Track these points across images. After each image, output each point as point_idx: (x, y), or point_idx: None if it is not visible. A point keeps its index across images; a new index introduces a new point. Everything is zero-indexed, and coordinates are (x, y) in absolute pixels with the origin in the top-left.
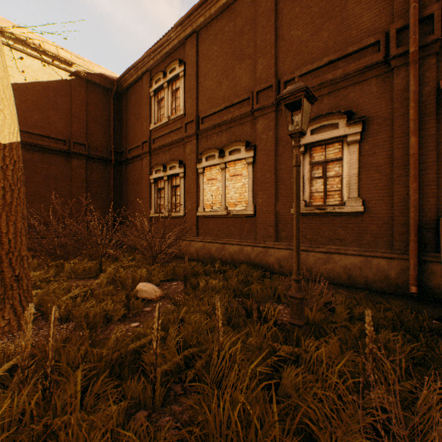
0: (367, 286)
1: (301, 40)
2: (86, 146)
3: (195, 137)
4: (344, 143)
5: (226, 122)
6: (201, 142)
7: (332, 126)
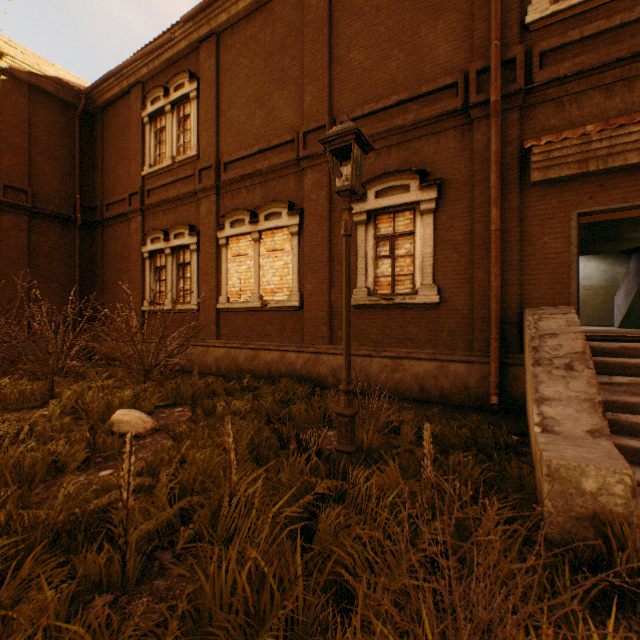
0: (443, 399)
1: (363, 68)
2: (29, 193)
3: (215, 192)
4: (416, 213)
5: (260, 172)
6: (224, 199)
7: (402, 188)
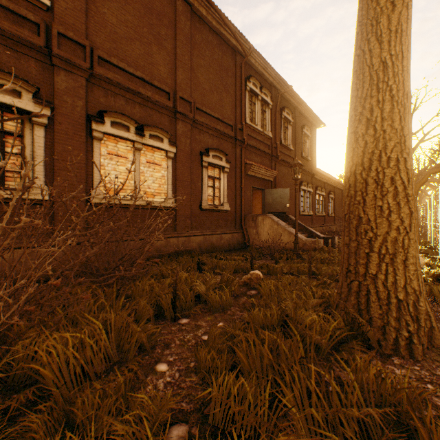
0: (234, 248)
1: (204, 87)
2: None
3: (88, 76)
4: (221, 170)
5: (145, 97)
6: (94, 90)
7: (219, 158)
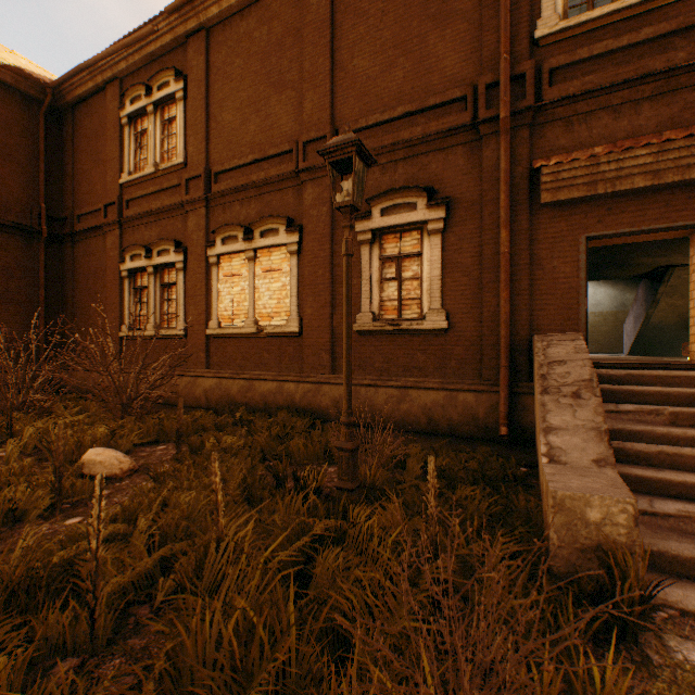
0: (451, 431)
1: (368, 75)
2: None
3: (205, 204)
4: (424, 233)
5: (256, 184)
6: (214, 213)
7: (409, 206)
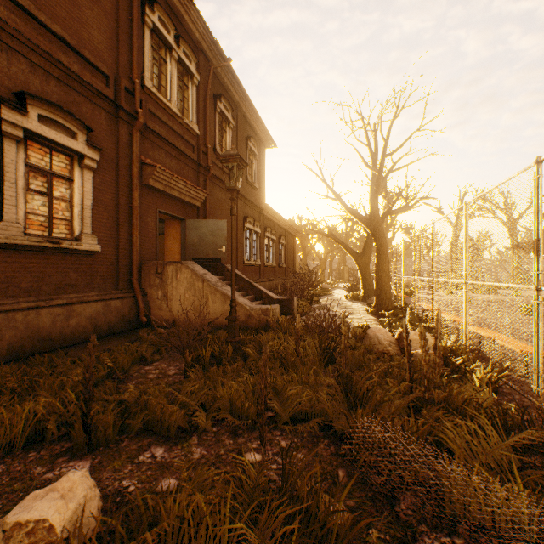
0: (111, 331)
1: None
2: None
3: None
4: (76, 162)
5: None
6: None
7: (68, 130)
